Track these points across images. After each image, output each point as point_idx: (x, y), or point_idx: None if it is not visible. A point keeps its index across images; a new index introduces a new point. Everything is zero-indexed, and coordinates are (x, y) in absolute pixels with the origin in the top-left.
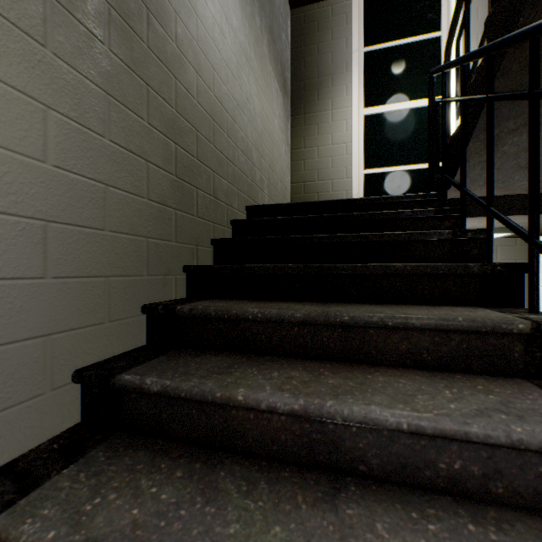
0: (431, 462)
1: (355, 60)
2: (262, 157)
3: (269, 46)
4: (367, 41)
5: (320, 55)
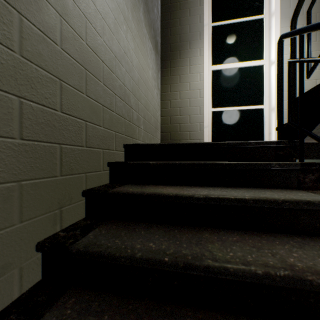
0: None
1: (206, 31)
2: (138, 100)
3: (145, 13)
4: (214, 19)
5: (181, 26)
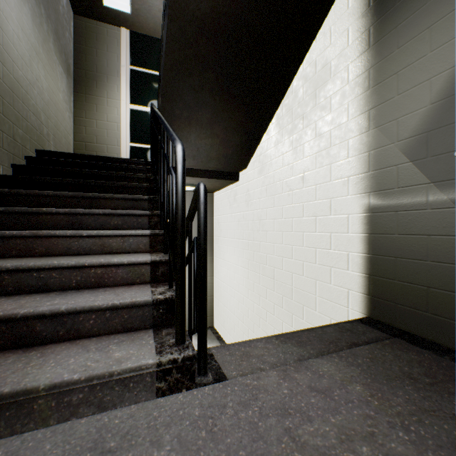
0: (110, 223)
1: (123, 72)
2: (49, 118)
3: (55, 42)
4: (133, 63)
5: (98, 58)
